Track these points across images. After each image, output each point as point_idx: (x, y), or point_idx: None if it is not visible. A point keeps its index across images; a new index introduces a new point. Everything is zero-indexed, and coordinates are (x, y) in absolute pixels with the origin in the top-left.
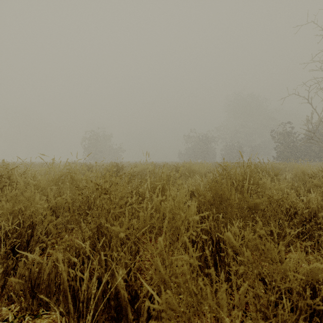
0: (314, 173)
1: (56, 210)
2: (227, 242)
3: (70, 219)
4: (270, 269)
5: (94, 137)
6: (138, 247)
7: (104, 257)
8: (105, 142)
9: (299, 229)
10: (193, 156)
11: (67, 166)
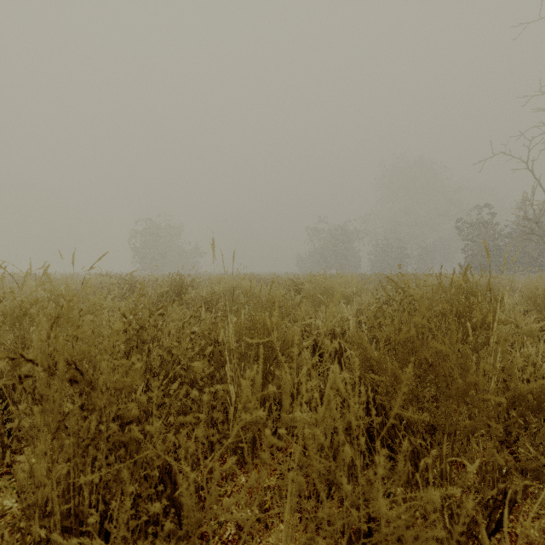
0: None
1: (11, 391)
2: None
3: None
4: None
5: (151, 230)
6: None
7: None
8: (170, 239)
9: None
10: (322, 263)
11: (91, 282)
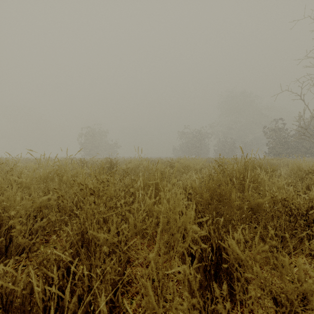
0: (311, 169)
1: (44, 209)
2: (230, 252)
3: (46, 226)
4: (284, 289)
5: (90, 133)
6: (128, 256)
7: (90, 265)
8: (101, 138)
9: (306, 232)
10: (187, 151)
11: (62, 162)
